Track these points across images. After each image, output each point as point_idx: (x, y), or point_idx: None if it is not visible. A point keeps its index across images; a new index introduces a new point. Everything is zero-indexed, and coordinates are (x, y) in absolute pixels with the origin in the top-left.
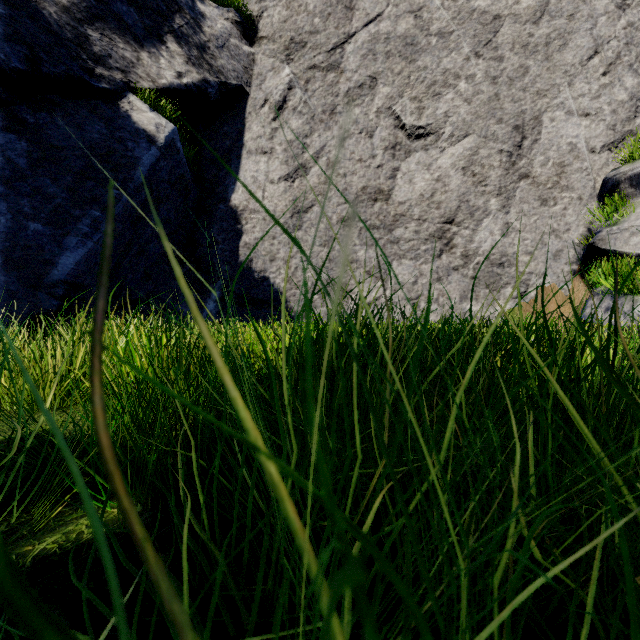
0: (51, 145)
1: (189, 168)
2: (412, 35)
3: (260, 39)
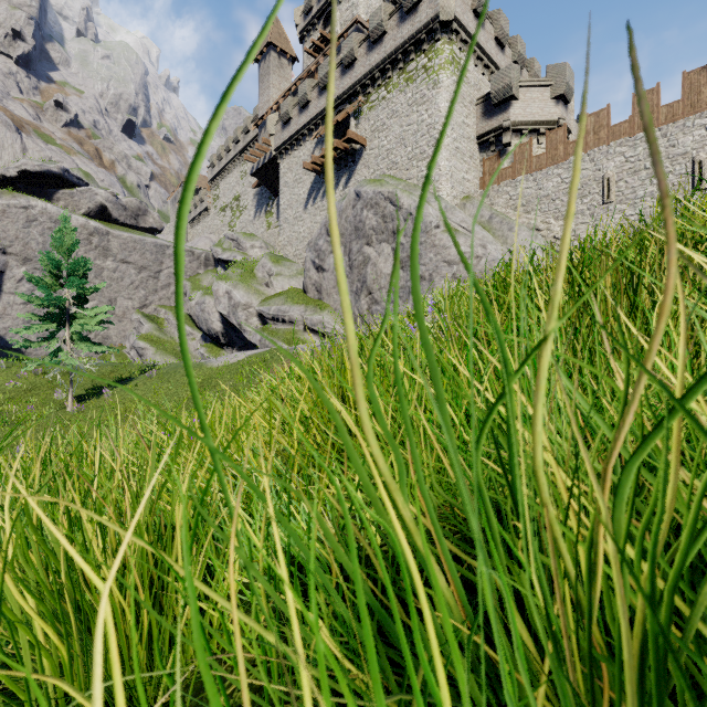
0: None
1: None
2: None
3: (11, 254)
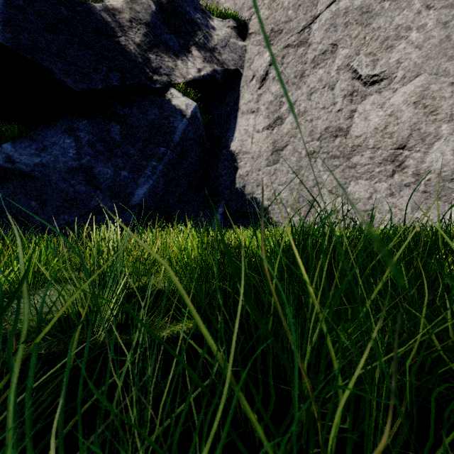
0: (131, 126)
1: (204, 129)
2: (367, 5)
3: (250, 35)
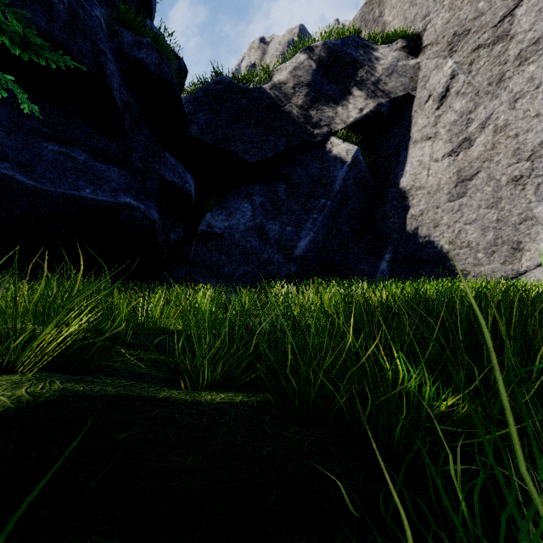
0: (294, 183)
1: (368, 168)
2: None
3: (424, 48)
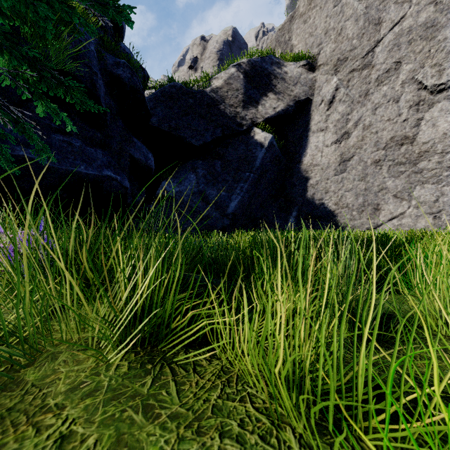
0: (227, 160)
1: (281, 149)
2: (432, 19)
3: (319, 66)
